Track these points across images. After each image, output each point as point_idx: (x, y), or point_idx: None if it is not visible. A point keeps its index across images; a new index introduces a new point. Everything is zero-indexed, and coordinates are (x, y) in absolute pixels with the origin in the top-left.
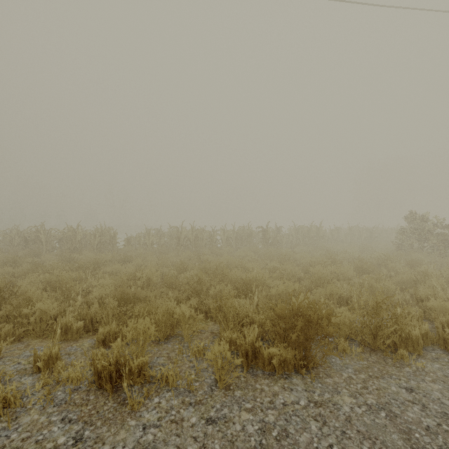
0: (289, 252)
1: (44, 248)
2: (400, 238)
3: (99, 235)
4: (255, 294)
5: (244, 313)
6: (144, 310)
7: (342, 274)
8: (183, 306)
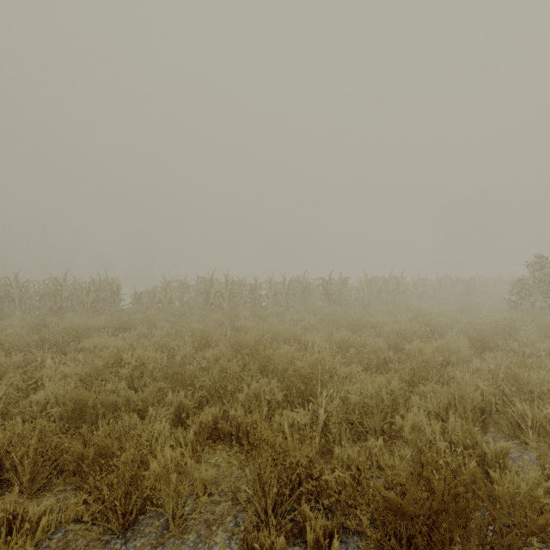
0: (363, 314)
1: (17, 307)
2: (517, 294)
3: (96, 289)
4: (320, 398)
5: (303, 470)
6: (96, 450)
7: (456, 354)
8: (167, 454)
